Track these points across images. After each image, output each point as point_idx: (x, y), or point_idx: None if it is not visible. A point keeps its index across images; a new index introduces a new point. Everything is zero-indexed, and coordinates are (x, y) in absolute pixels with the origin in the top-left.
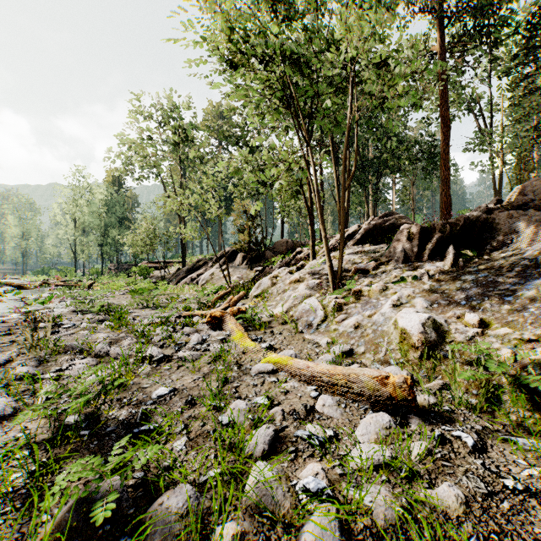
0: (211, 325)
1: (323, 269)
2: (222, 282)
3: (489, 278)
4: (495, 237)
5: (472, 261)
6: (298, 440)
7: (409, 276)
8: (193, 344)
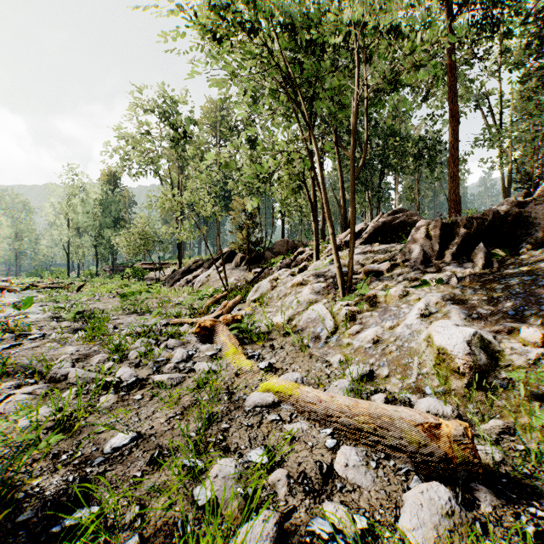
0: (200, 337)
1: (329, 270)
2: (219, 285)
3: (539, 282)
4: (532, 234)
5: (506, 261)
6: (314, 541)
7: (433, 279)
8: (176, 362)
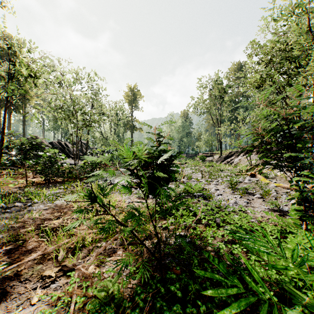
0: (251, 176)
1: None
2: (246, 163)
3: None
4: None
5: None
6: (282, 194)
7: None
8: (247, 180)
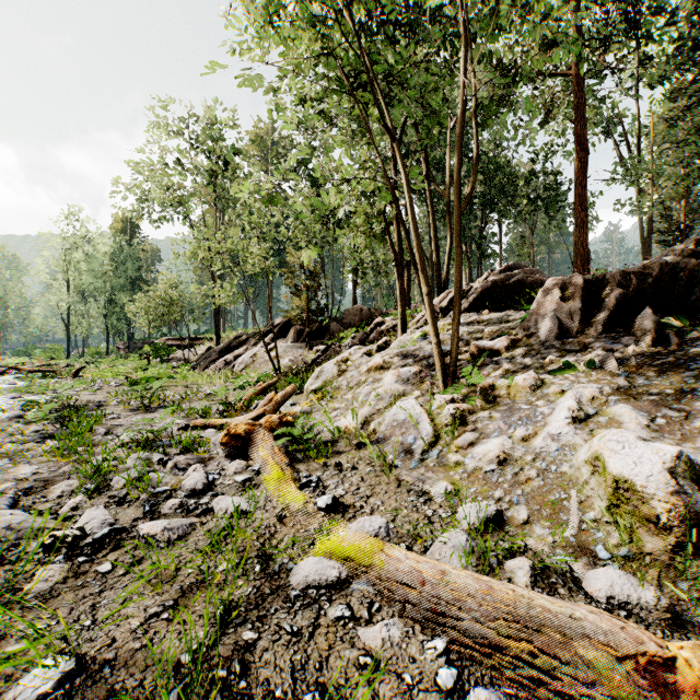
0: (229, 451)
1: (420, 348)
2: (268, 367)
3: None
4: None
5: (684, 335)
6: None
7: (579, 362)
8: (186, 495)
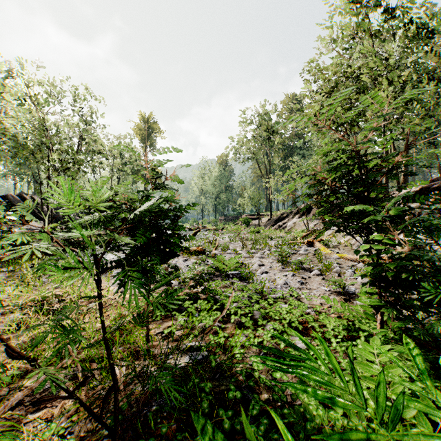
0: (308, 245)
1: None
2: (302, 228)
3: None
4: None
5: None
6: (347, 268)
7: None
8: (303, 250)
